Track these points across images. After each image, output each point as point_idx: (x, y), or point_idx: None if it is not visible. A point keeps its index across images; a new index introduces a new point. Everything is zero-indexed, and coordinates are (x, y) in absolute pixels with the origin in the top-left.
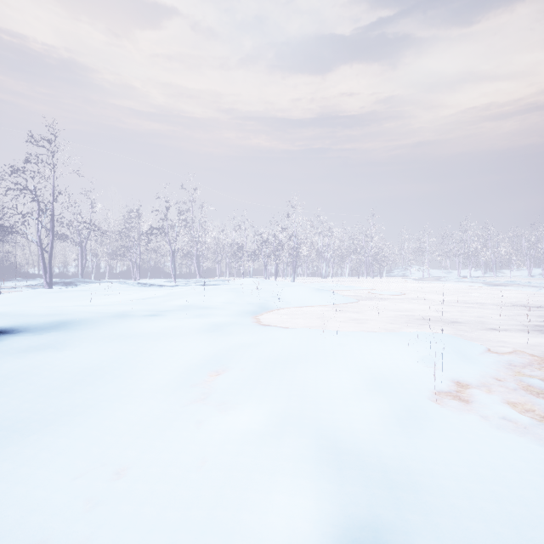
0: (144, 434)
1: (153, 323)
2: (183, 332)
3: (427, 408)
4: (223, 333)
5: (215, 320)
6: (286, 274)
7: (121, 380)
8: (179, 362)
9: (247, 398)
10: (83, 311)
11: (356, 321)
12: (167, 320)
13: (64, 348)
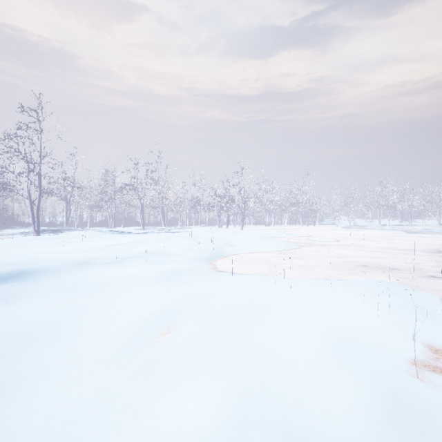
0: (61, 439)
1: (112, 271)
2: (139, 282)
3: (415, 391)
4: (178, 282)
5: (172, 268)
6: (235, 222)
7: (62, 343)
8: (130, 317)
9: (198, 371)
10: (50, 259)
11: (299, 266)
12: (127, 268)
13: (14, 301)
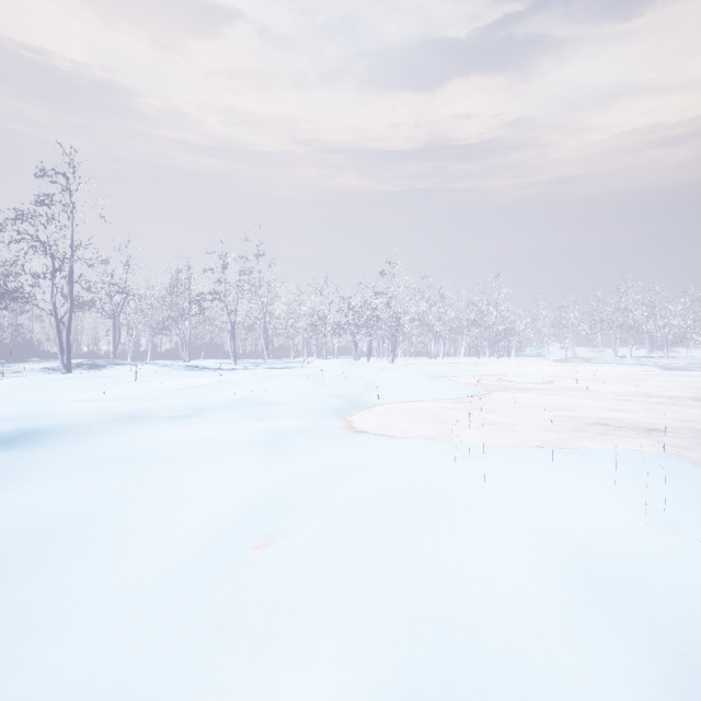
0: None
1: (177, 433)
2: (221, 451)
3: None
4: (287, 451)
5: (278, 426)
6: (381, 353)
7: (77, 563)
8: (201, 516)
9: (320, 625)
10: (76, 411)
11: (489, 424)
12: (203, 427)
13: (5, 484)
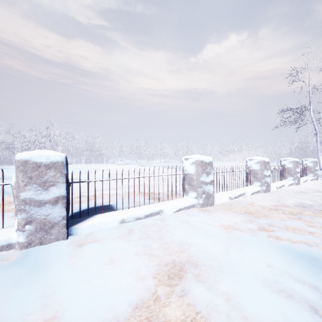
0: None
1: None
2: None
3: None
4: None
5: None
6: None
7: None
8: None
9: None
10: None
11: None
12: None
13: None
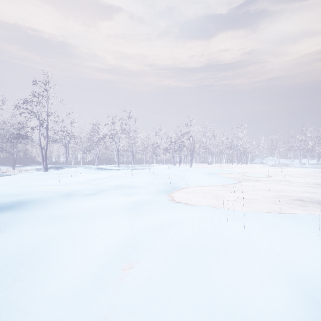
0: None
1: (89, 202)
2: (109, 213)
3: None
4: (141, 213)
5: (137, 199)
6: (185, 162)
7: (33, 277)
8: (97, 249)
9: None
10: (44, 191)
11: (240, 198)
12: (101, 200)
13: (6, 229)
